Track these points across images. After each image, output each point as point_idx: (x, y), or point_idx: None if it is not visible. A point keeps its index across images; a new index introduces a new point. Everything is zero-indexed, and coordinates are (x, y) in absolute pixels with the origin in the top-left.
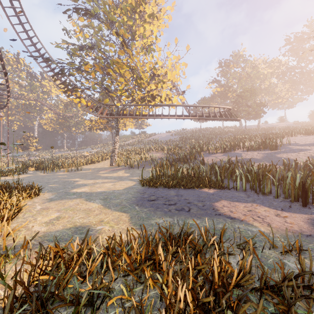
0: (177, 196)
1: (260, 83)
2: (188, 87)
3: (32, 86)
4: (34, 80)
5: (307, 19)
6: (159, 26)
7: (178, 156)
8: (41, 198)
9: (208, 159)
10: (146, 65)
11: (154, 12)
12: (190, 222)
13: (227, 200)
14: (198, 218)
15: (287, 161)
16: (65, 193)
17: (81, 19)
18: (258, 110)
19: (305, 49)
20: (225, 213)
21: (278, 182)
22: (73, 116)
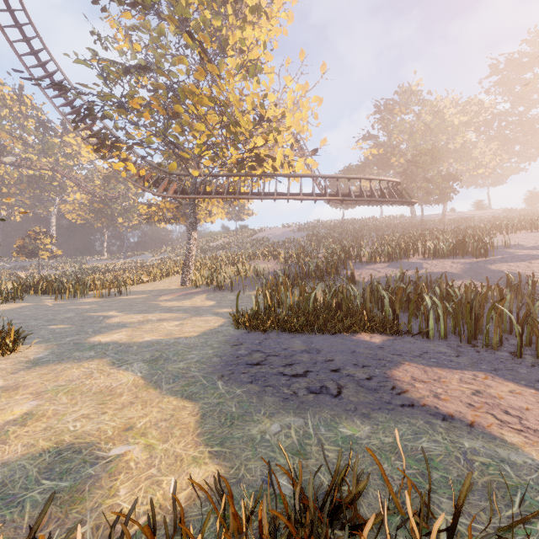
0: (309, 351)
1: (447, 140)
2: (323, 142)
3: (45, 144)
4: (49, 134)
5: (529, 29)
6: (271, 30)
7: (306, 268)
8: (17, 360)
9: (361, 274)
10: (247, 100)
11: (262, 4)
12: (347, 429)
13: (416, 362)
14: (364, 416)
15: (514, 278)
16: (75, 346)
17: (127, 16)
18: (445, 187)
19: (525, 81)
20: (423, 400)
21: (523, 324)
22: (119, 197)
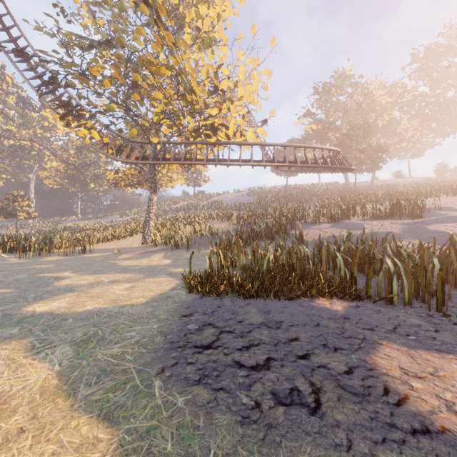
0: (268, 325)
1: (376, 117)
2: (272, 114)
3: (24, 117)
4: (28, 109)
5: (444, 24)
6: (224, 11)
7: (256, 228)
8: None
9: (308, 234)
10: (202, 72)
11: None
12: None
13: (395, 342)
14: None
15: None
16: (2, 318)
17: None
18: (375, 158)
19: (441, 68)
20: (438, 417)
21: None
22: (90, 165)
